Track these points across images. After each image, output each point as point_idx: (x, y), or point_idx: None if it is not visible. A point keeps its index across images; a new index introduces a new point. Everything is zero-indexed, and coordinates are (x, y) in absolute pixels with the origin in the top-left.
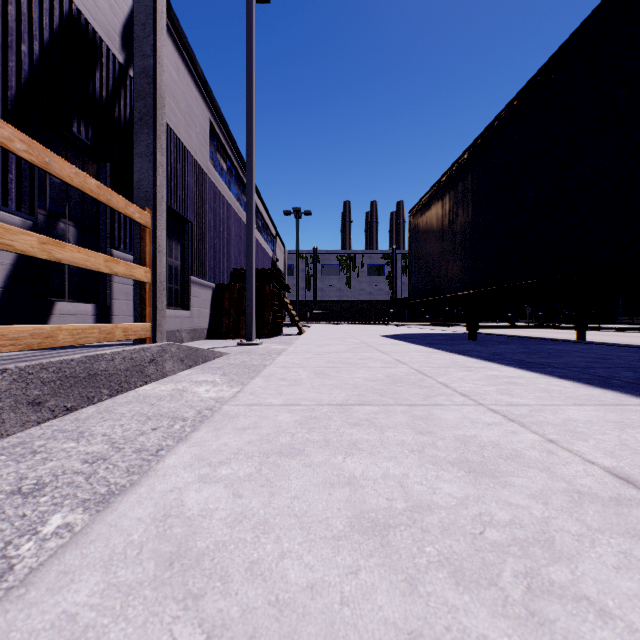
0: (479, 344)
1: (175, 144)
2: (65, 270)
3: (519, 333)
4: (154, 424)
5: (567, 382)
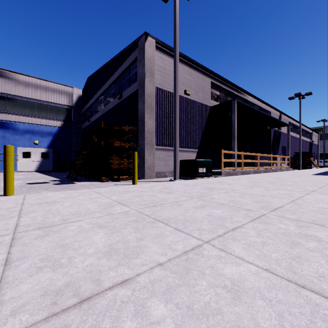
0: None
1: (283, 134)
2: (273, 160)
3: None
4: None
5: None
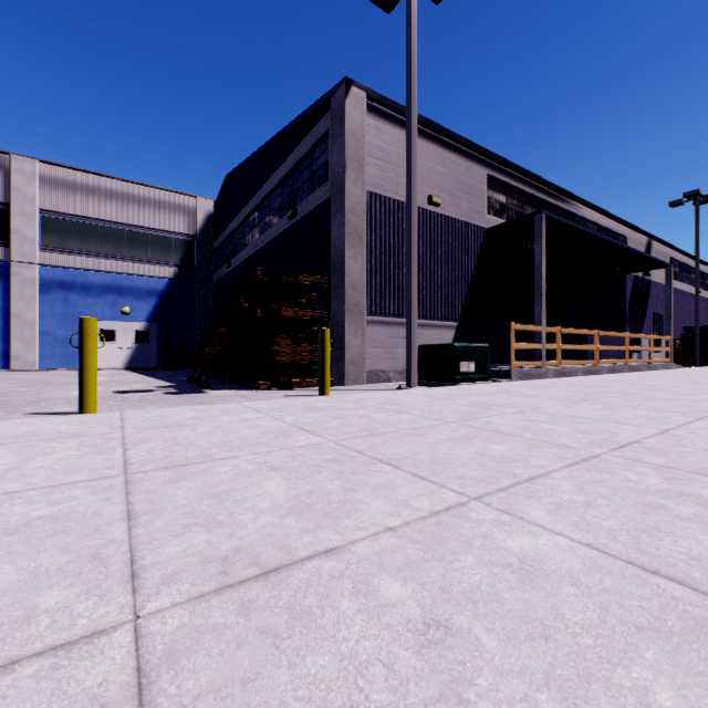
0: None
1: (655, 286)
2: (631, 345)
3: None
4: None
5: None
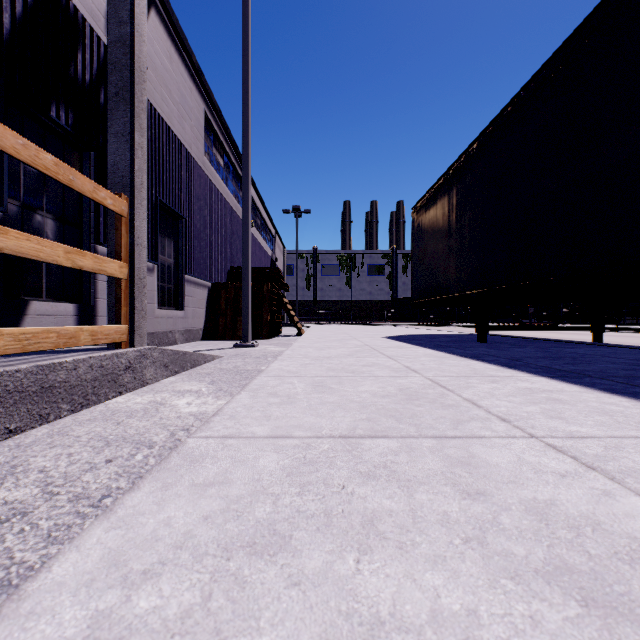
0: (491, 347)
1: (167, 136)
2: (42, 267)
3: (524, 334)
4: (111, 453)
5: (622, 399)
